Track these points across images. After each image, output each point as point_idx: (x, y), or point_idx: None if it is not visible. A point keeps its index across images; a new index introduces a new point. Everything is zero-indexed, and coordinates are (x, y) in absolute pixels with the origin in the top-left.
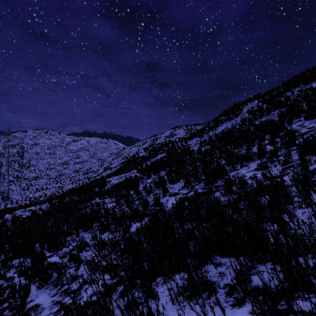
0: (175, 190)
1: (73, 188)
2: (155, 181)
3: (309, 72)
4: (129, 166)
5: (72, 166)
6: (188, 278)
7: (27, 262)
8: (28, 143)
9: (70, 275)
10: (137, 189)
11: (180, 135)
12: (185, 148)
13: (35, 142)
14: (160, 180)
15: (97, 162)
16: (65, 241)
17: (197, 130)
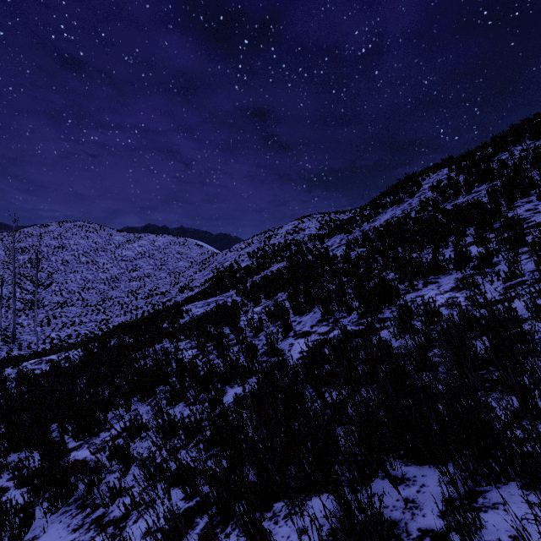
0: (304, 326)
1: (125, 322)
2: (268, 311)
3: (540, 118)
4: (223, 283)
5: (126, 285)
6: (342, 516)
7: (34, 460)
8: (51, 245)
9: (108, 488)
10: (236, 324)
11: (311, 230)
12: (321, 252)
13: (62, 244)
14: (277, 308)
15: (167, 278)
16: (105, 420)
17: (341, 221)
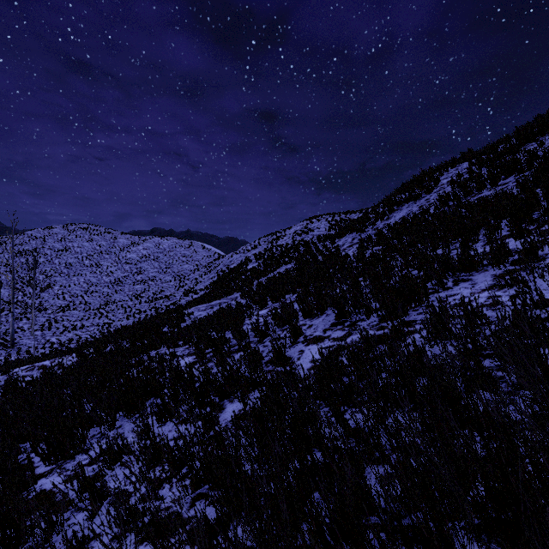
0: (316, 330)
1: (124, 326)
2: (275, 314)
3: None
4: (228, 286)
5: (130, 288)
6: None
7: None
8: (54, 247)
9: (64, 540)
10: (239, 328)
11: (320, 230)
12: (332, 252)
13: (65, 247)
14: (285, 310)
15: (172, 281)
16: (82, 439)
17: (352, 219)
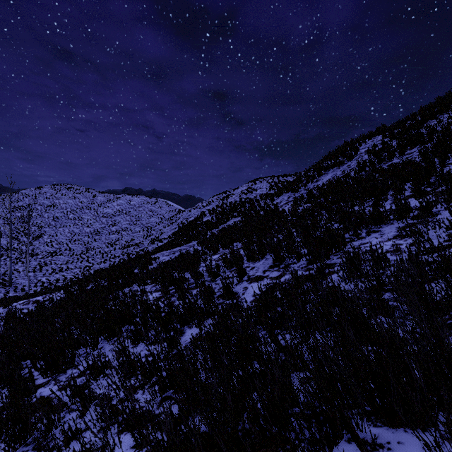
0: (257, 271)
1: (102, 268)
2: (225, 258)
3: None
4: (187, 235)
5: (106, 237)
6: None
7: (2, 397)
8: (44, 204)
9: (62, 431)
10: (196, 270)
11: (262, 190)
12: (271, 208)
13: (53, 203)
14: (232, 255)
15: (141, 231)
16: (72, 358)
17: (288, 181)
